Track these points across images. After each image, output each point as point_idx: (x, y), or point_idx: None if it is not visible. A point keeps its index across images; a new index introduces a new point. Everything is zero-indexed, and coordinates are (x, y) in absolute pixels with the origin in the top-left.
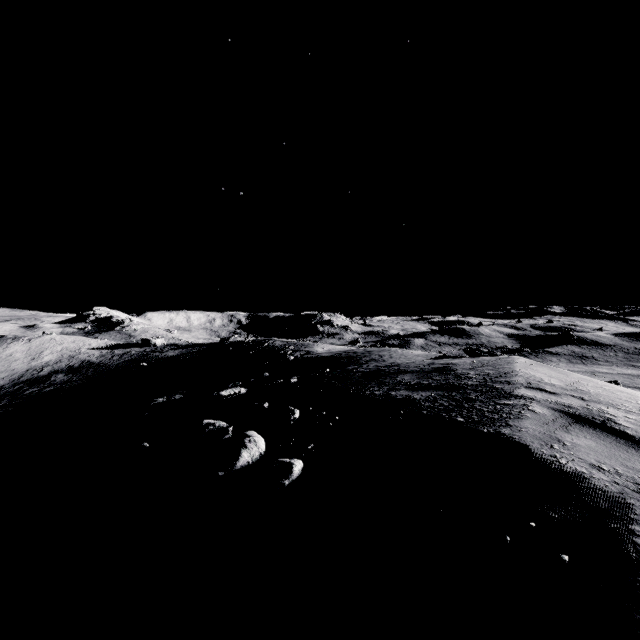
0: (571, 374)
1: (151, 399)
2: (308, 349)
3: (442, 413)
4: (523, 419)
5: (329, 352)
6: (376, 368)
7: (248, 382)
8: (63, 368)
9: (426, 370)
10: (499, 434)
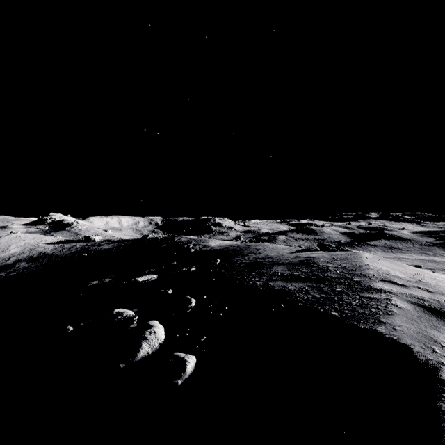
0: (407, 266)
1: (89, 281)
2: (205, 243)
3: (317, 306)
4: (393, 315)
5: (220, 246)
6: (255, 260)
7: (160, 269)
8: (25, 258)
9: (294, 262)
10: (376, 333)
